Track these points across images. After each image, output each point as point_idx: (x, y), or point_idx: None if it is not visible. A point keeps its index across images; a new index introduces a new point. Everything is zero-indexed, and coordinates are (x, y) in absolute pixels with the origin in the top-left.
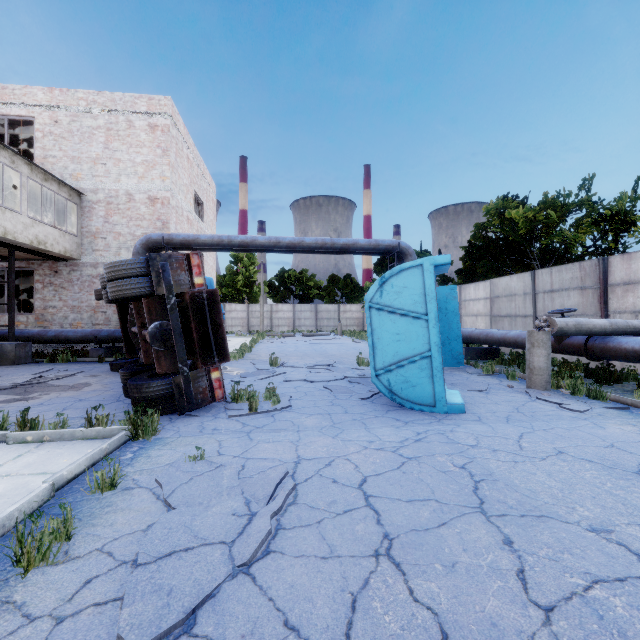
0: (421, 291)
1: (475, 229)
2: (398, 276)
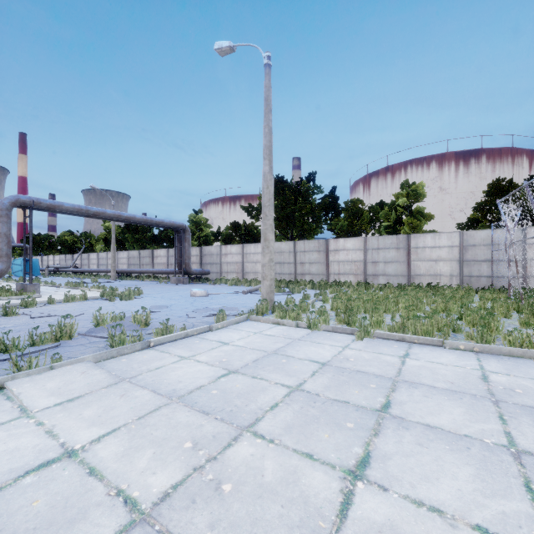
0: (21, 262)
1: (58, 239)
2: (17, 260)
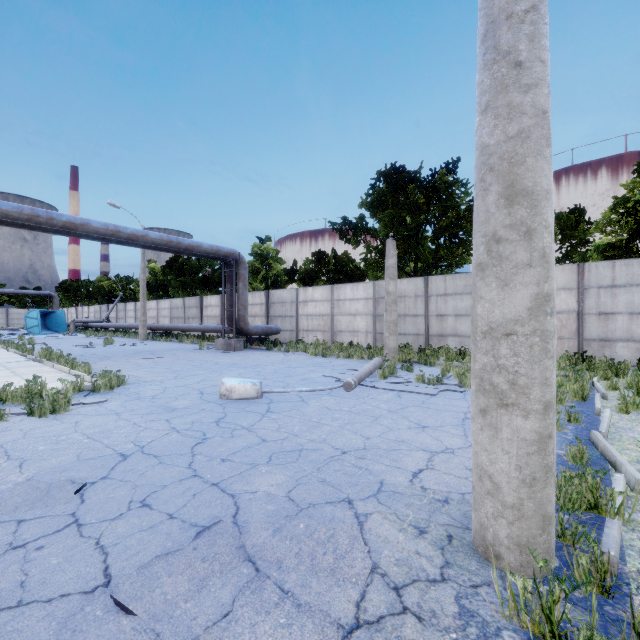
0: (37, 315)
1: (93, 286)
2: (32, 312)
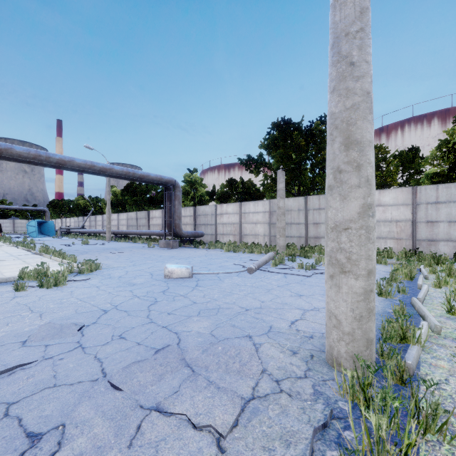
0: (35, 224)
1: (73, 203)
2: (32, 222)
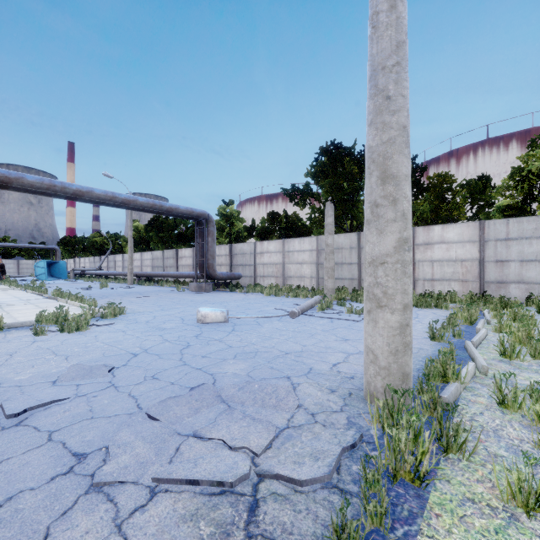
0: (44, 264)
1: (88, 241)
2: (40, 262)
